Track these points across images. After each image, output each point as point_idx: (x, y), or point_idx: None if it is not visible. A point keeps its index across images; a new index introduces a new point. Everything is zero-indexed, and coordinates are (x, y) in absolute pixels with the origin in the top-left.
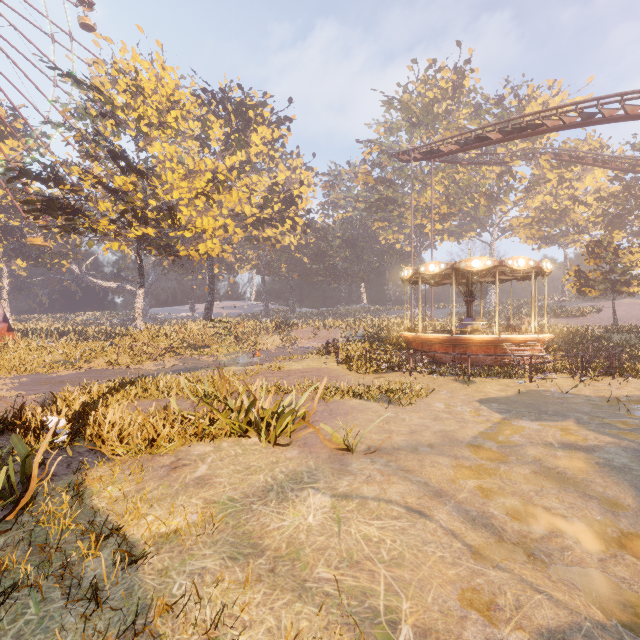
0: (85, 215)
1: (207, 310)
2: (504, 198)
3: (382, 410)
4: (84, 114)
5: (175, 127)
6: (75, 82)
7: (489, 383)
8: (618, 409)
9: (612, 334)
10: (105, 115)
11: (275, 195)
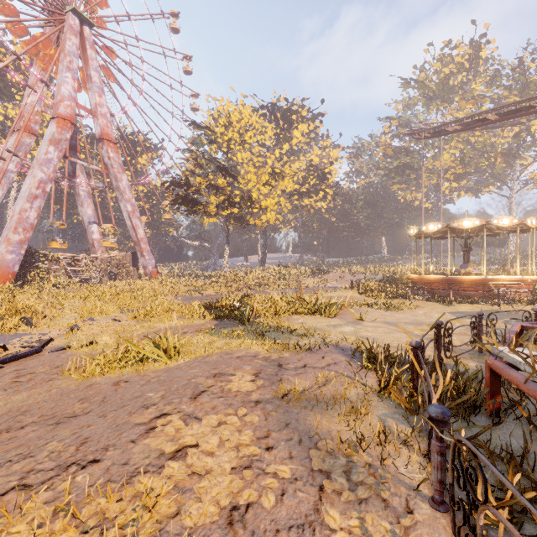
0: (201, 204)
1: (262, 260)
2: (522, 154)
3: (383, 313)
4: (199, 143)
5: (249, 142)
6: (197, 127)
7: (465, 306)
8: None
9: None
10: (211, 142)
11: (311, 174)
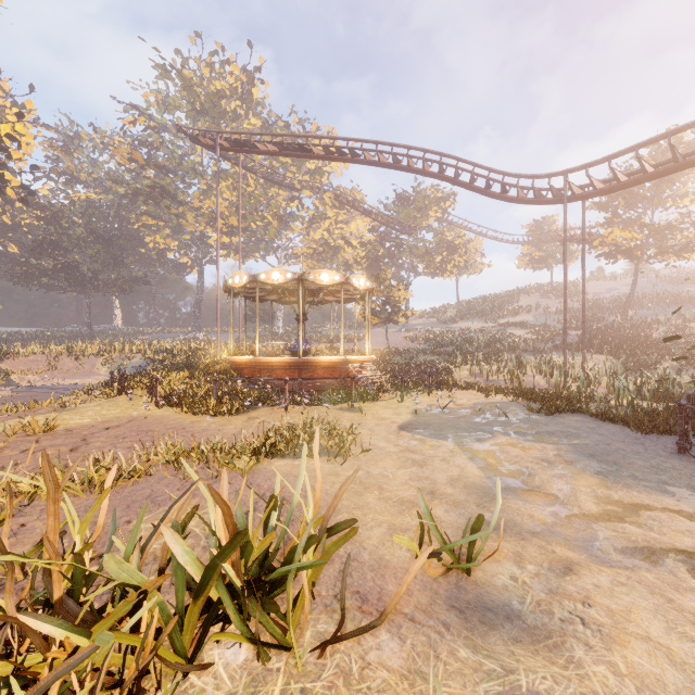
0: None
1: None
2: (292, 224)
3: (338, 468)
4: None
5: None
6: None
7: (375, 407)
8: (495, 416)
9: (394, 355)
10: None
11: None
